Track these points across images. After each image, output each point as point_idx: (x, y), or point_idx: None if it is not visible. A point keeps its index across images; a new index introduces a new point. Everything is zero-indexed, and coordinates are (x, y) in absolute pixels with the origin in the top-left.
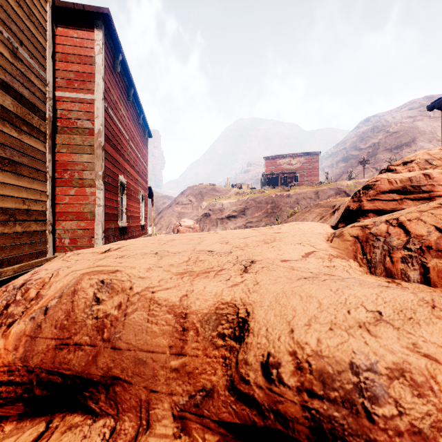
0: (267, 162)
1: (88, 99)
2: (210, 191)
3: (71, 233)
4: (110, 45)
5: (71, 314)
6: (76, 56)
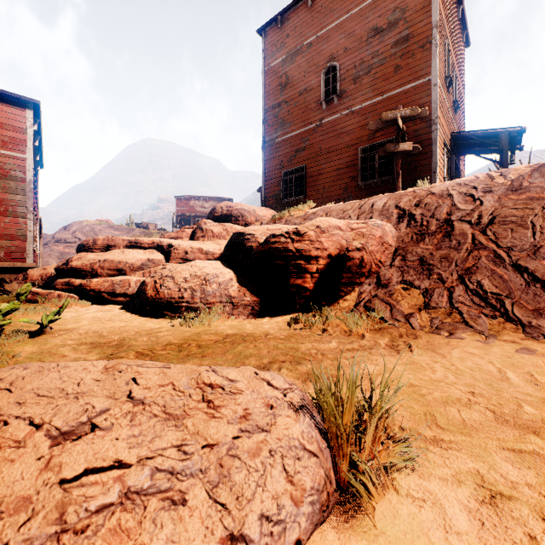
0: (179, 202)
1: (21, 157)
2: (106, 229)
3: (6, 249)
4: (33, 115)
5: (109, 239)
6: (10, 126)
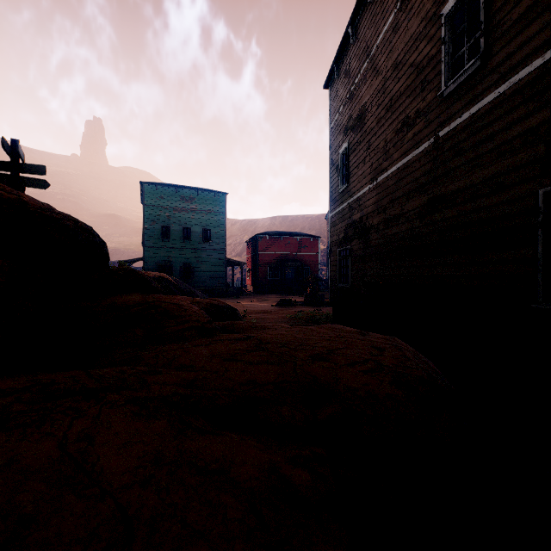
0: None
1: None
2: None
3: None
4: None
5: None
6: None
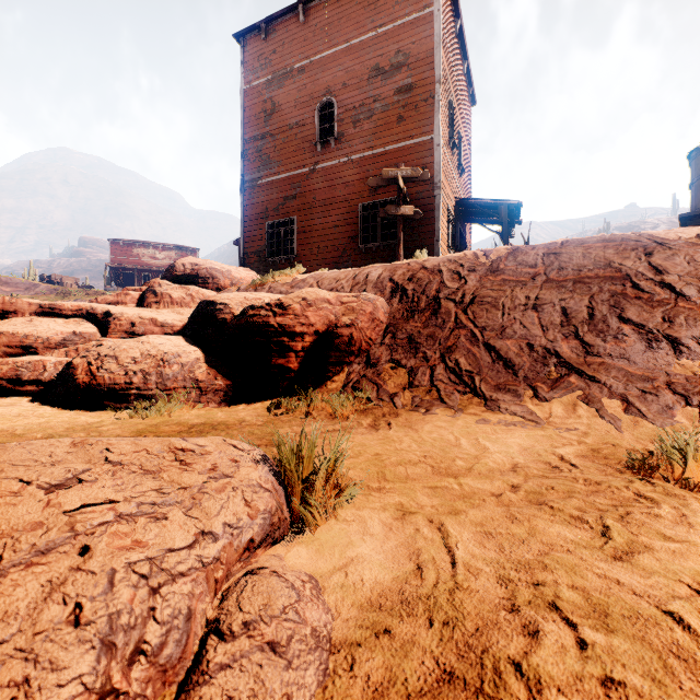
0: (116, 248)
1: None
2: None
3: None
4: None
5: (5, 302)
6: None
